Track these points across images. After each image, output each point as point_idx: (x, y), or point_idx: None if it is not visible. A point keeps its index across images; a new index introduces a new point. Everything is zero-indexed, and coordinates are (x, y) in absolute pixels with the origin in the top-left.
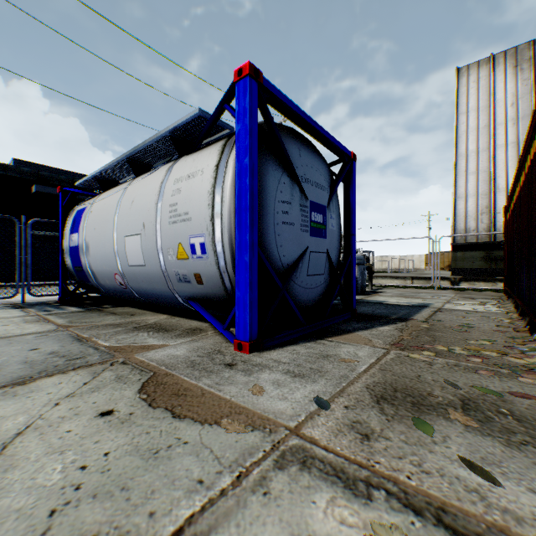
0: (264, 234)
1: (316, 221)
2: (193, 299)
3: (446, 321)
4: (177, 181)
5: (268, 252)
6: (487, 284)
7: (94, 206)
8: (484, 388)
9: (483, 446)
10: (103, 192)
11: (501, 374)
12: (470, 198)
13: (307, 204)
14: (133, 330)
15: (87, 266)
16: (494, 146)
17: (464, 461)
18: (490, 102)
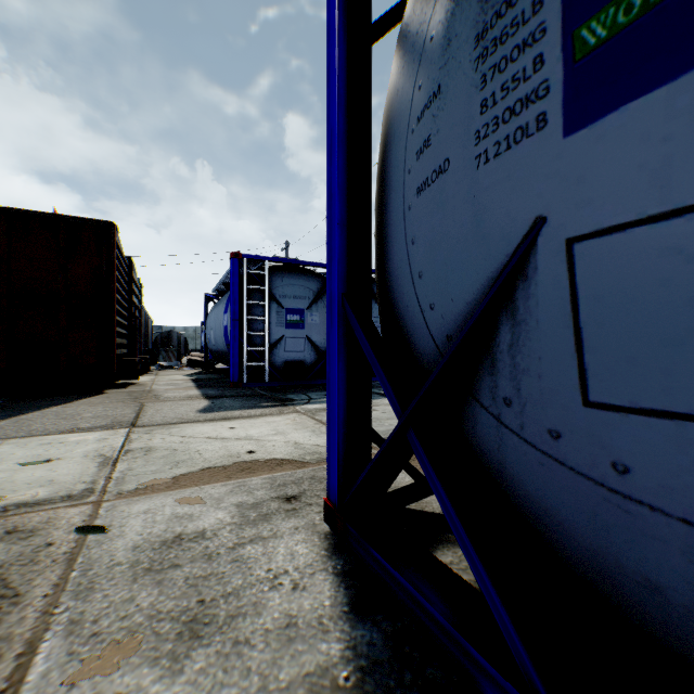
0: (392, 257)
1: None
2: None
3: None
4: None
5: (401, 304)
6: None
7: None
8: None
9: None
10: None
11: None
12: None
13: None
14: None
15: None
16: None
17: None
18: None
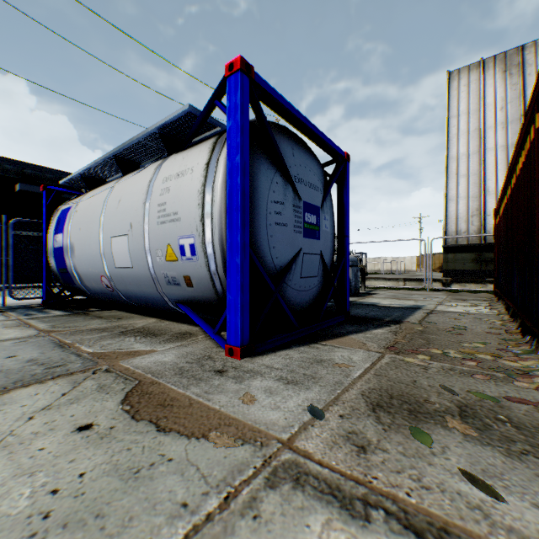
0: (256, 235)
1: (309, 222)
2: (183, 302)
3: (440, 323)
4: (165, 179)
5: (260, 254)
6: (478, 285)
7: (79, 205)
8: (481, 393)
9: (483, 457)
10: (89, 191)
11: (496, 378)
12: (461, 200)
13: (301, 205)
14: (119, 335)
15: (72, 268)
16: (484, 150)
17: (465, 474)
18: (480, 106)
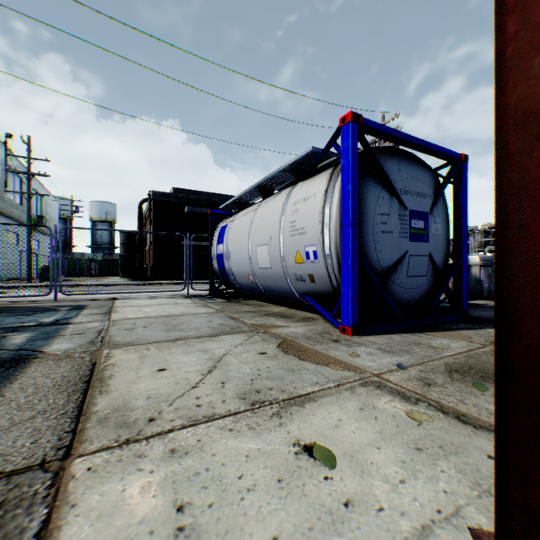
0: (364, 242)
1: (416, 227)
2: (307, 294)
3: None
4: (295, 203)
5: (368, 257)
6: None
7: (233, 223)
8: None
9: None
10: (238, 212)
11: None
12: None
13: (406, 213)
14: (264, 315)
15: (228, 269)
16: None
17: None
18: None
